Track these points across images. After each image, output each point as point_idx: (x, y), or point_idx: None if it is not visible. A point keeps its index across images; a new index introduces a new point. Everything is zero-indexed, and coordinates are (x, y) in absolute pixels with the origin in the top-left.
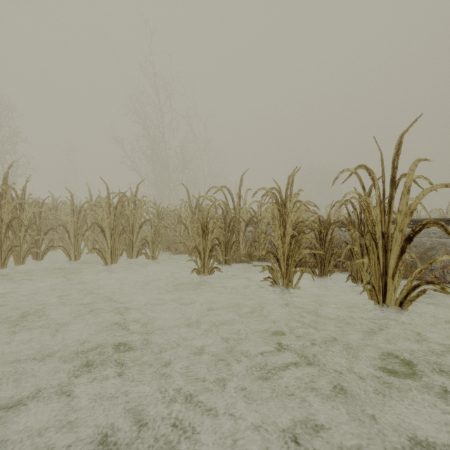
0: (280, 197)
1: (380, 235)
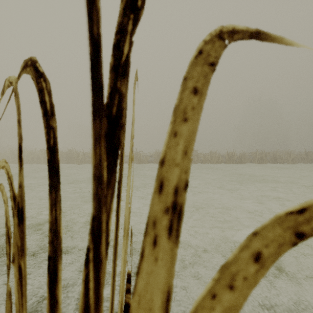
0: (31, 153)
1: (41, 157)
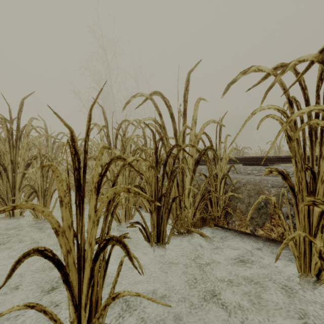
0: None
1: None
